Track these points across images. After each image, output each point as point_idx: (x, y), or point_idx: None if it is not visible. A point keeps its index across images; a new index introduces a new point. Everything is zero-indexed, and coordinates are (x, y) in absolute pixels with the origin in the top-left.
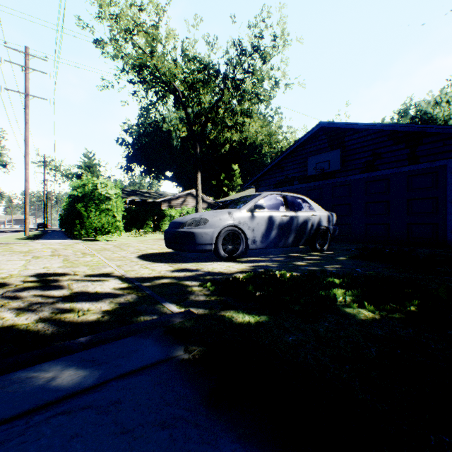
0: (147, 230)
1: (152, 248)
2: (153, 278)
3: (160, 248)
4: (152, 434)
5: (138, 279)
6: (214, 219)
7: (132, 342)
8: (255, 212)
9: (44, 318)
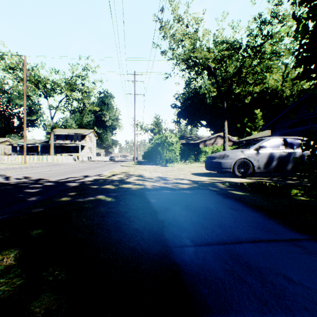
0: (190, 161)
1: (197, 171)
2: (201, 181)
3: (201, 171)
4: (210, 198)
5: (195, 181)
6: (232, 155)
7: (201, 190)
8: (259, 150)
9: (172, 186)
